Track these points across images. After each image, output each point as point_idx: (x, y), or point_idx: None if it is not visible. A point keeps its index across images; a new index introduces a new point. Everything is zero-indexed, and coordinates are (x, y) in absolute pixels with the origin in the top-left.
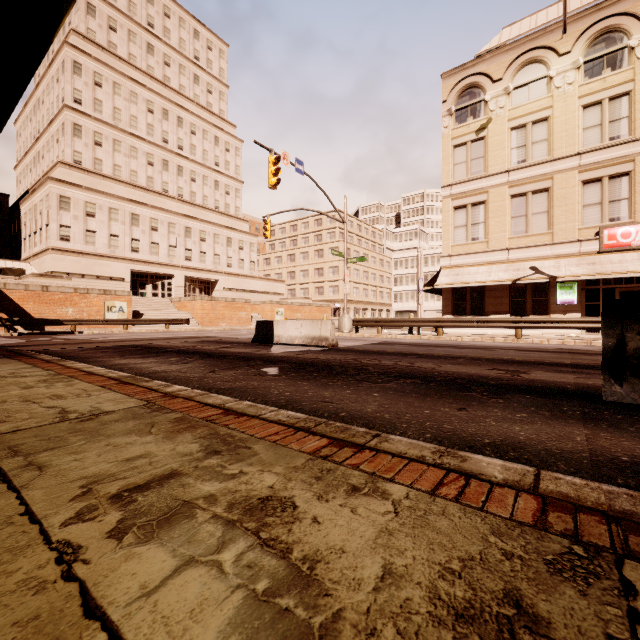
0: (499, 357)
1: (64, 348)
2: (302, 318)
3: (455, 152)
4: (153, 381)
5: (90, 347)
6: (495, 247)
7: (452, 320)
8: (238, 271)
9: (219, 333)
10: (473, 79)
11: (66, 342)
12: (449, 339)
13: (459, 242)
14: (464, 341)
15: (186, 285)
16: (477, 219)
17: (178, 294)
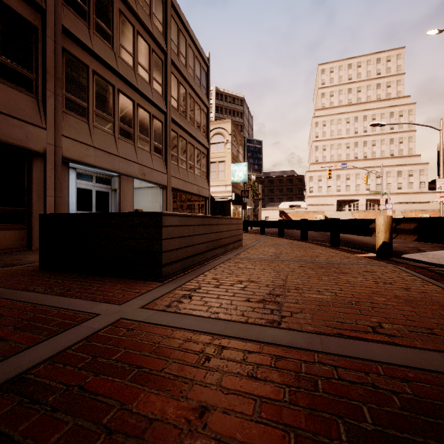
0: None
1: None
2: None
3: None
4: None
5: None
6: None
7: None
8: (407, 190)
9: None
10: None
11: None
12: None
13: None
14: None
15: (367, 203)
16: None
17: (361, 209)
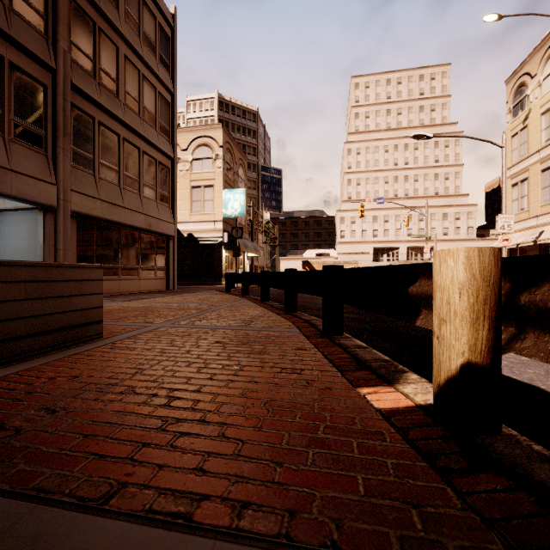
0: None
1: None
2: None
3: (512, 141)
4: None
5: None
6: (532, 215)
7: None
8: (454, 237)
9: None
10: (521, 80)
11: None
12: None
13: (514, 213)
14: None
15: (409, 252)
16: (523, 193)
17: (402, 259)
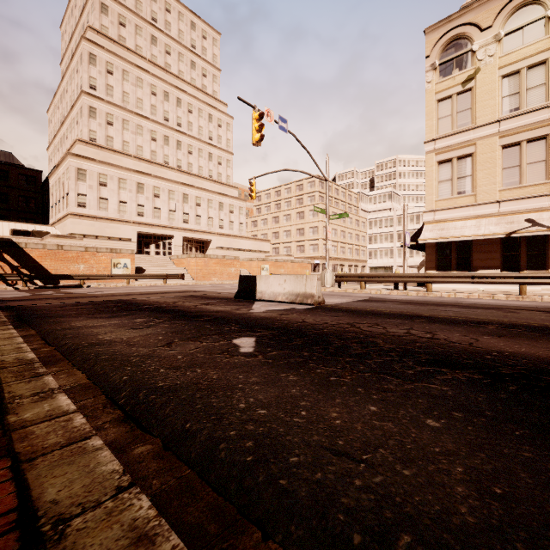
0: (537, 323)
1: (49, 303)
2: (285, 273)
3: (439, 106)
4: (41, 378)
5: (75, 302)
6: (484, 200)
7: (443, 275)
8: (229, 232)
9: (208, 287)
10: (459, 30)
11: (62, 296)
12: (440, 295)
13: (443, 196)
14: (460, 298)
15: (184, 244)
16: (463, 172)
17: (177, 252)
